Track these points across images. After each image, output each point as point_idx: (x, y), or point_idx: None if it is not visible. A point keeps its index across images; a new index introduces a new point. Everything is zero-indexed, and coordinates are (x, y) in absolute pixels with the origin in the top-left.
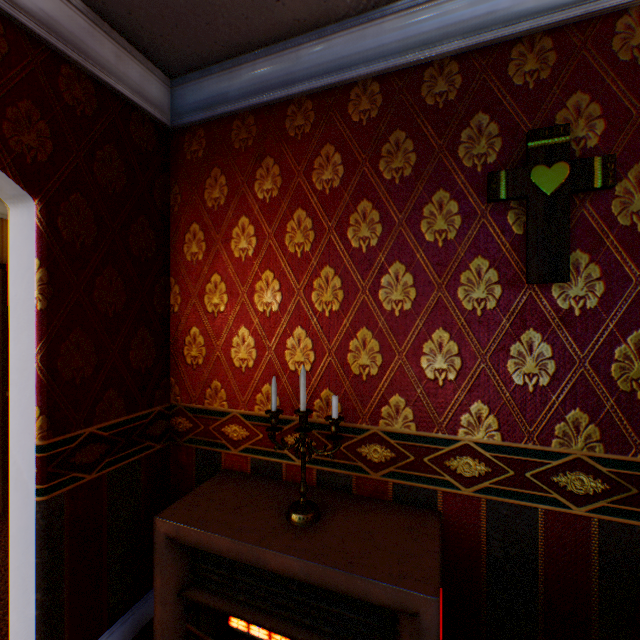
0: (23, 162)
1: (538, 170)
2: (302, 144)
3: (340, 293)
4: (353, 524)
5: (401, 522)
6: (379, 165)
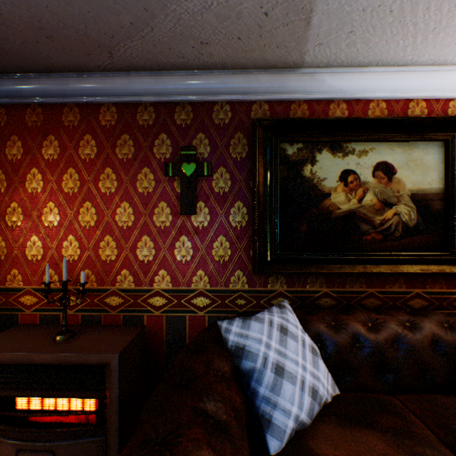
0: None
1: (185, 164)
2: (73, 131)
3: (95, 216)
4: (93, 336)
5: (121, 332)
6: (116, 150)
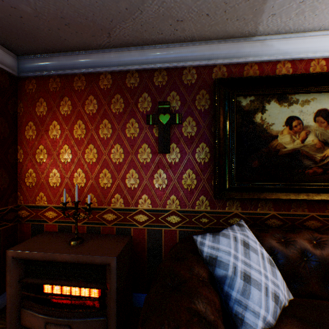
0: None
1: (161, 115)
2: (81, 93)
3: (96, 155)
4: (96, 242)
5: (115, 240)
6: (111, 106)
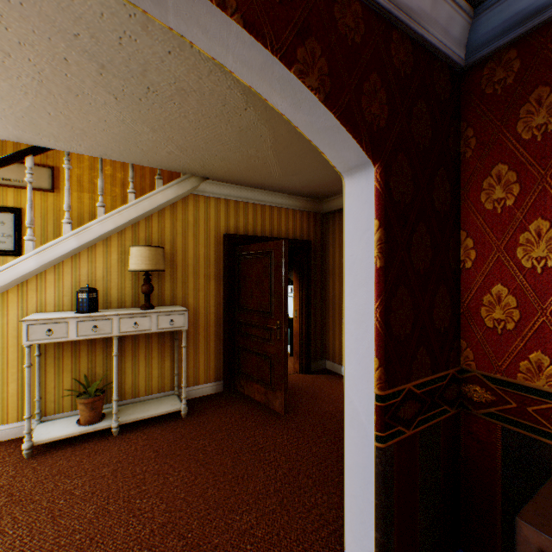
0: (370, 131)
1: None
2: None
3: None
4: None
5: None
6: None
